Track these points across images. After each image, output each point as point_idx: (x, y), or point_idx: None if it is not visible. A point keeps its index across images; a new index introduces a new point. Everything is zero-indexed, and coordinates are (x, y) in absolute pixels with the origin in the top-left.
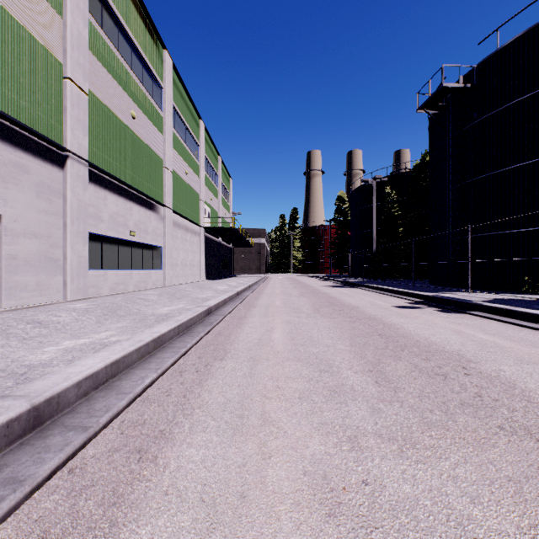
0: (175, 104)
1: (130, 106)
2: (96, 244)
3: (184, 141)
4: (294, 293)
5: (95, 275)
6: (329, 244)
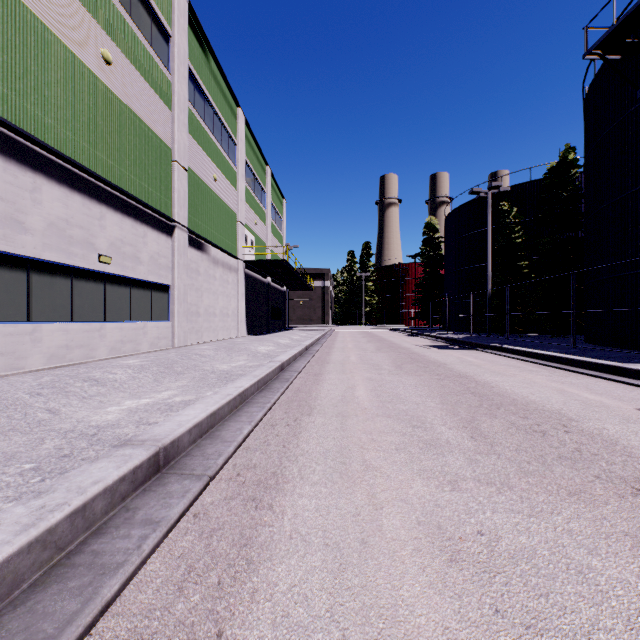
0: (195, 70)
1: (101, 40)
2: (12, 274)
3: (212, 132)
4: (383, 363)
5: (6, 333)
6: (415, 287)
